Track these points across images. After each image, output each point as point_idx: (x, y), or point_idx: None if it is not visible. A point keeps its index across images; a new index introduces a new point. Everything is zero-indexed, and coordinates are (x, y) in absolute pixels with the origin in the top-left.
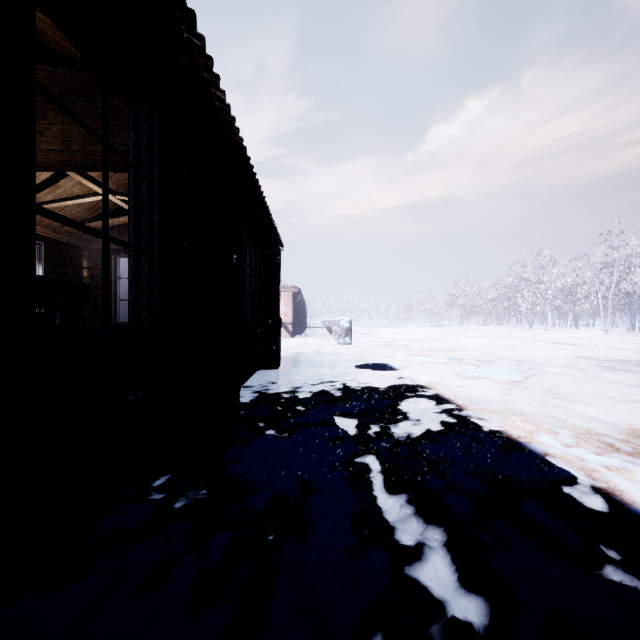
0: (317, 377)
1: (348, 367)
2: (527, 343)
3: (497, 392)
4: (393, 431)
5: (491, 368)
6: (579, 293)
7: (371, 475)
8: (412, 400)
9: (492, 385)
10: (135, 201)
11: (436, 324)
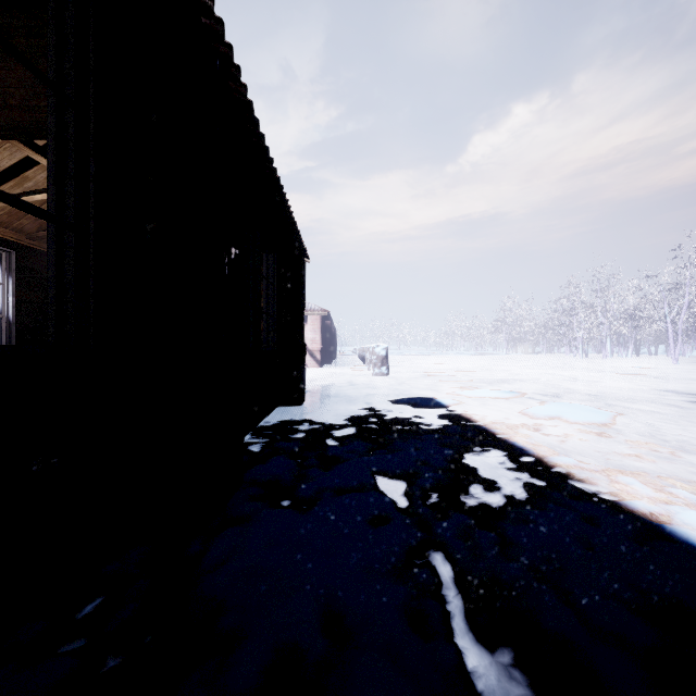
0: (350, 416)
1: (387, 403)
2: (590, 373)
3: (584, 438)
4: (461, 502)
5: (564, 405)
6: (645, 317)
7: (443, 593)
8: (476, 450)
9: (573, 428)
10: (55, 143)
11: (480, 352)
